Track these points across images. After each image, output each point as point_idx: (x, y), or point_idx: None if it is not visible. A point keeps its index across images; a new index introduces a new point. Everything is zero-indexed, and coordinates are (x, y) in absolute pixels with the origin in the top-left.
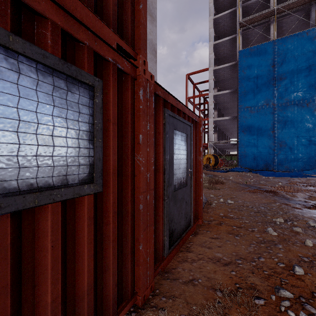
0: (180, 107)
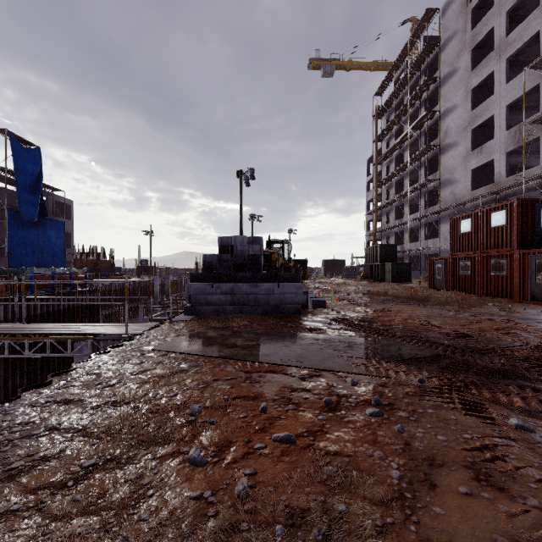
0: (540, 250)
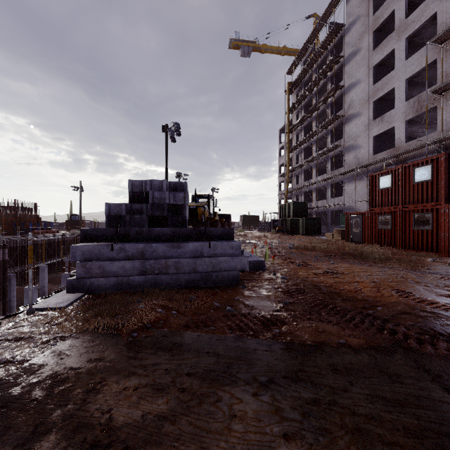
0: None
